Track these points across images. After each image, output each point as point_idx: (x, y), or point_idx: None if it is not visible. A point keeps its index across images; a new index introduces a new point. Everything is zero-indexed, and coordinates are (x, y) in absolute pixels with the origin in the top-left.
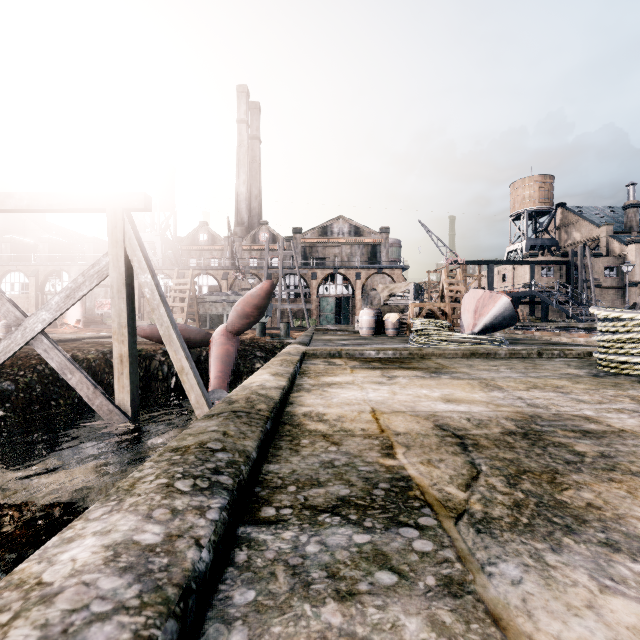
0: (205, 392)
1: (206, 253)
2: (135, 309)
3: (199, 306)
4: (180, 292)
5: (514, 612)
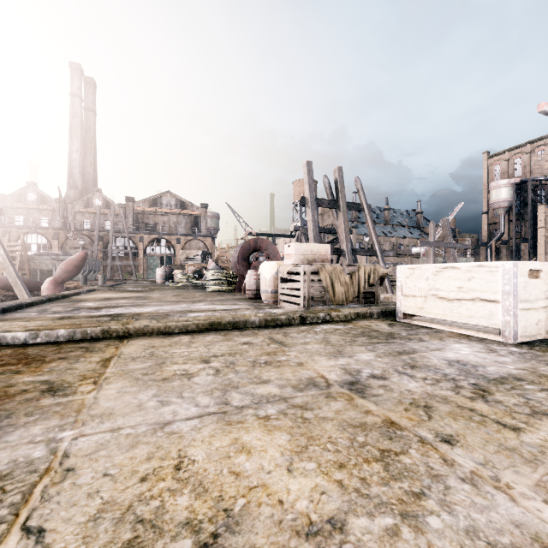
0: None
1: (35, 212)
2: None
3: (30, 263)
4: (11, 252)
5: (82, 303)
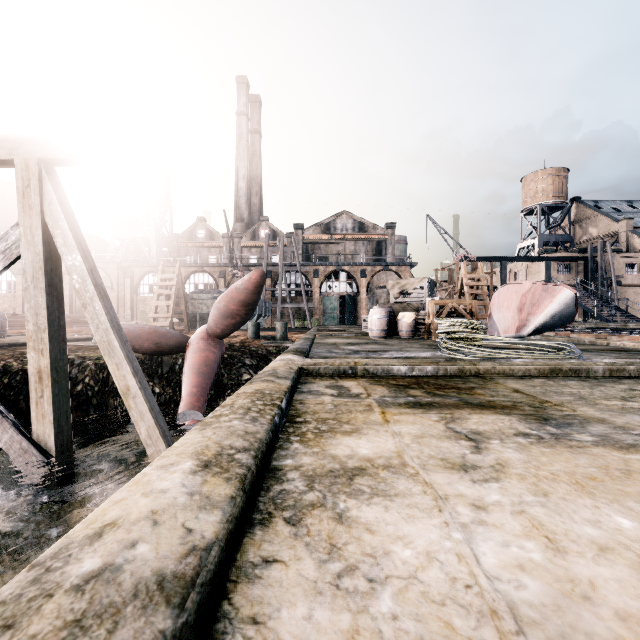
0: (162, 422)
1: (204, 250)
2: (63, 305)
3: (188, 304)
4: (166, 289)
5: None
